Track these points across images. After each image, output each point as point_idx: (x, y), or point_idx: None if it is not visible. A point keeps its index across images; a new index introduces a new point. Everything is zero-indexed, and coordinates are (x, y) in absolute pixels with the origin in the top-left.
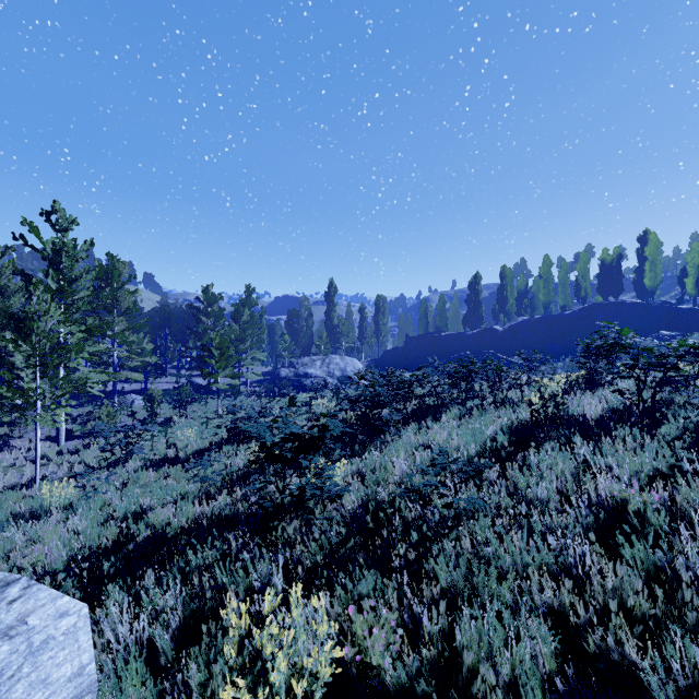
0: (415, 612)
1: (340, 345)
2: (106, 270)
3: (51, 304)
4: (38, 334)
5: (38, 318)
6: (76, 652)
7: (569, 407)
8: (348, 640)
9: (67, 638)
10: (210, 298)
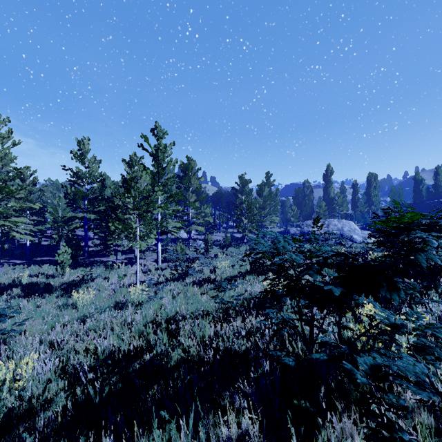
0: None
1: (335, 212)
2: (185, 166)
3: (143, 172)
4: (135, 190)
5: (137, 181)
6: None
7: None
8: None
9: None
10: (243, 182)
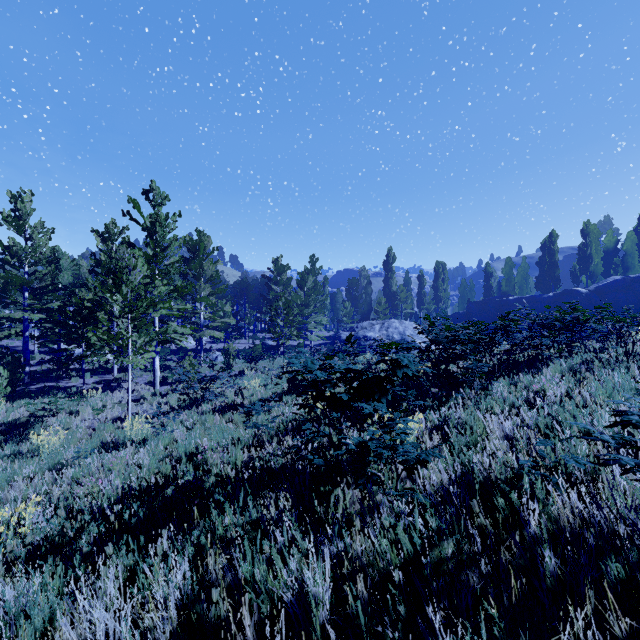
0: None
1: (398, 311)
2: (195, 243)
3: (139, 259)
4: (127, 285)
5: (129, 272)
6: None
7: None
8: None
9: None
10: (279, 268)
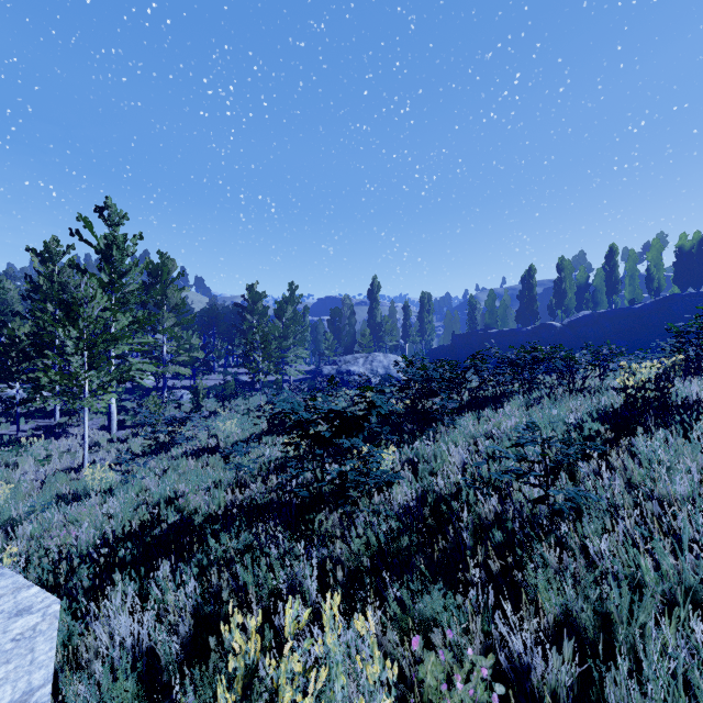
0: (519, 655)
1: (383, 344)
2: (156, 267)
3: (98, 290)
4: (85, 319)
5: (86, 304)
6: (27, 668)
7: (676, 392)
8: (415, 696)
9: (17, 646)
10: (254, 296)
